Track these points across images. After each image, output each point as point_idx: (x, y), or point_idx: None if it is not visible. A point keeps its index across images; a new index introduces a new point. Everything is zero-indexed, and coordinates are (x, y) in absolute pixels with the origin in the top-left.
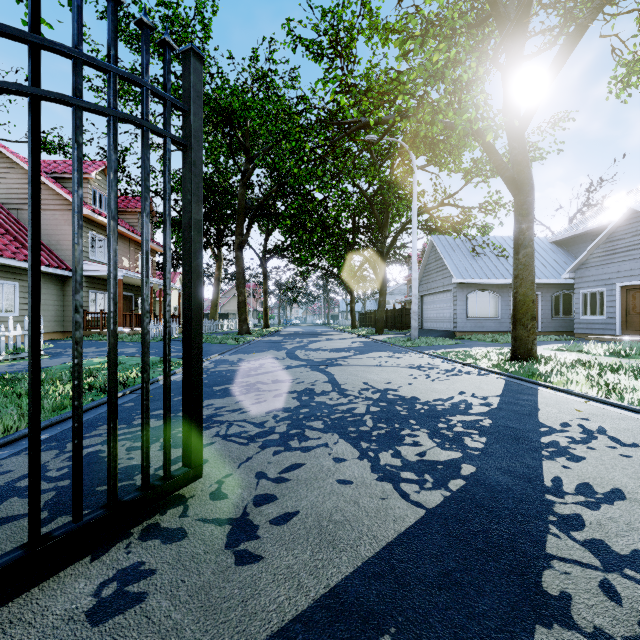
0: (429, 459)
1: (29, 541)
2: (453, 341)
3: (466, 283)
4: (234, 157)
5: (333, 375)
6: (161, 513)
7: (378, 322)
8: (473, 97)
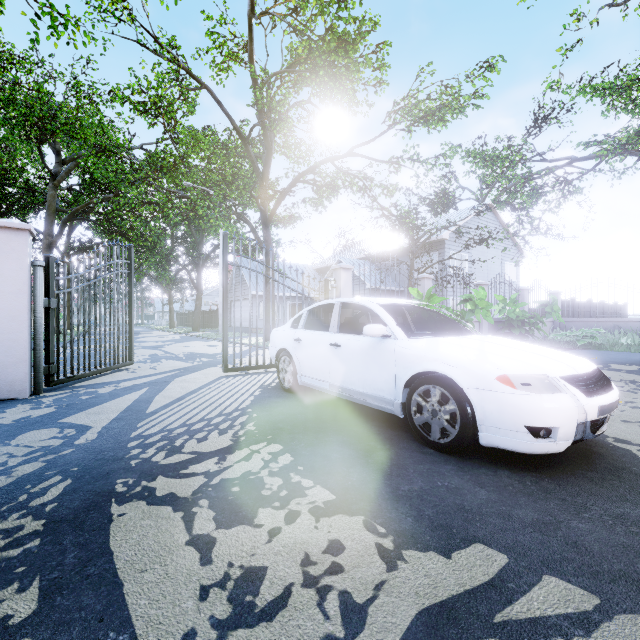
0: (203, 360)
1: (109, 365)
2: (246, 334)
3: (259, 294)
4: (43, 158)
5: (165, 350)
6: (127, 369)
7: (195, 322)
8: (231, 228)
